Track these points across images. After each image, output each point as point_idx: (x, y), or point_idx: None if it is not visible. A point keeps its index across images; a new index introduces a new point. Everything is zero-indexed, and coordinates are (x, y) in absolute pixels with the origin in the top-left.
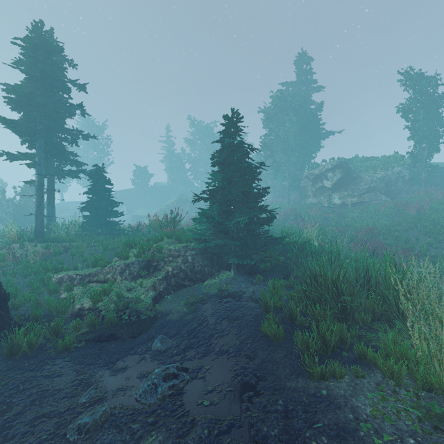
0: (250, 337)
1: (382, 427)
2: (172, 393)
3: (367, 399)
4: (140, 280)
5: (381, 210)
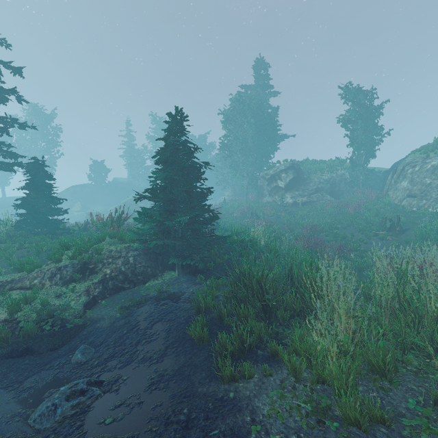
0: (177, 341)
1: (273, 426)
2: (76, 412)
3: (268, 398)
4: (73, 285)
5: (326, 209)
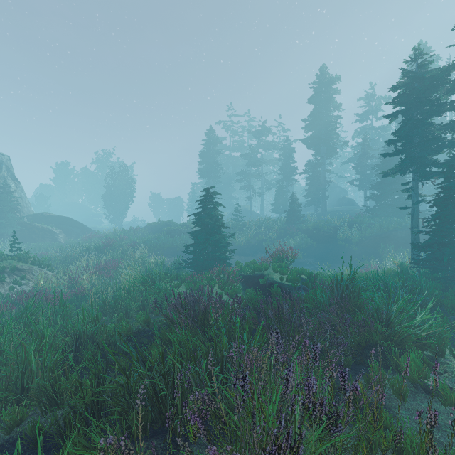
0: None
1: None
2: None
3: None
4: None
5: None
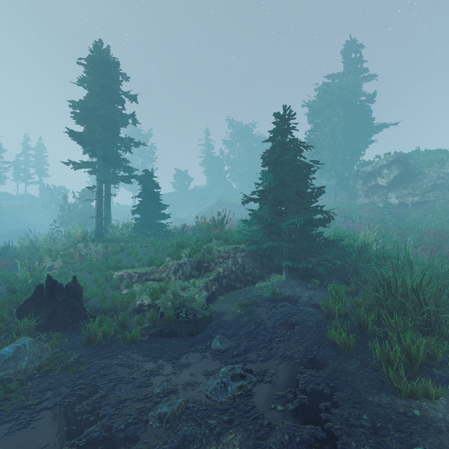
0: (315, 344)
1: None
2: (241, 393)
3: None
4: (192, 280)
5: None
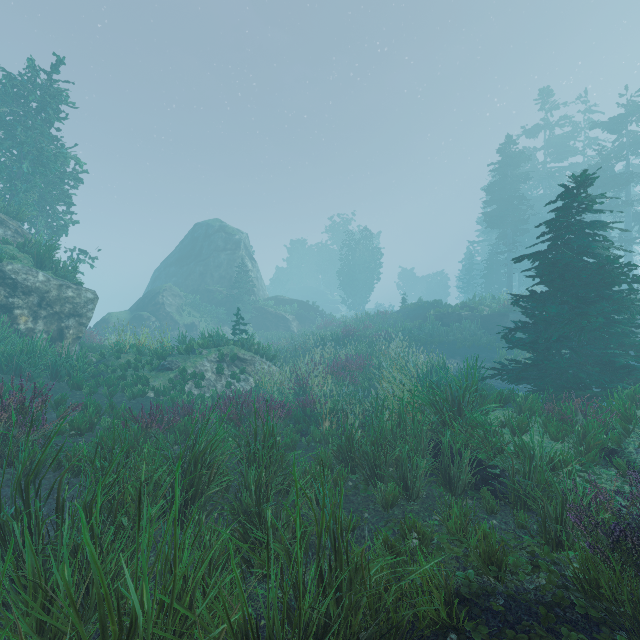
0: None
1: None
2: None
3: None
4: None
5: None
